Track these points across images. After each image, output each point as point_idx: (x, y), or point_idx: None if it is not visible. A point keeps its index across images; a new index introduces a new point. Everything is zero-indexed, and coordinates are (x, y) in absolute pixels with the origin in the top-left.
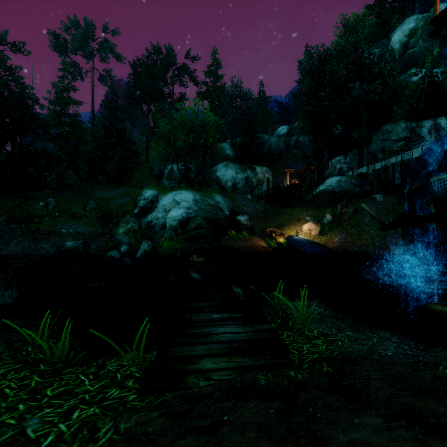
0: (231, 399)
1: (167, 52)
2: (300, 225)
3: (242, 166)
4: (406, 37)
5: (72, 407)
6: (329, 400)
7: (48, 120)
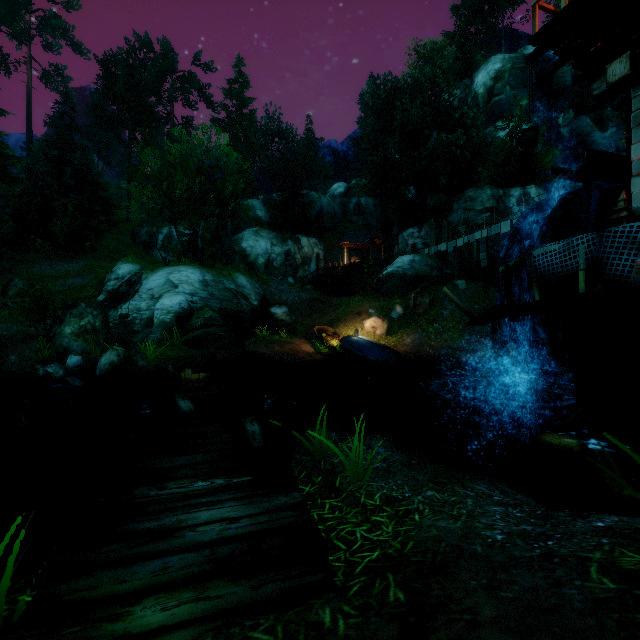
0: None
1: (163, 50)
2: (361, 321)
3: (280, 235)
4: (492, 80)
5: None
6: None
7: None
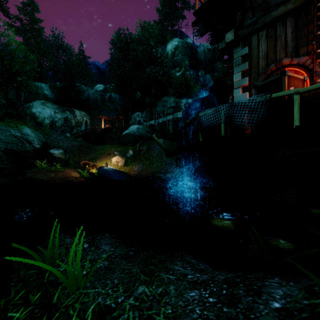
0: None
1: None
2: (110, 158)
3: (61, 107)
4: (174, 49)
5: None
6: None
7: None
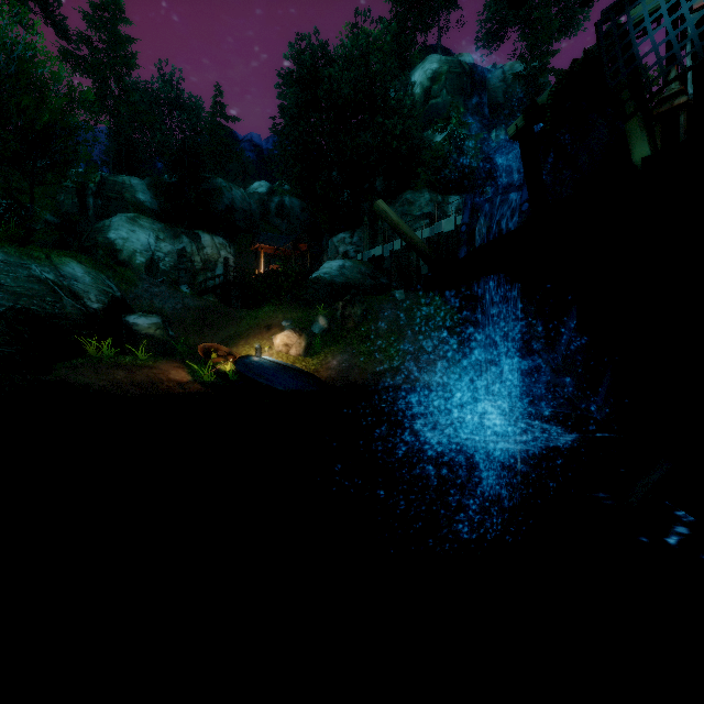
0: None
1: None
2: (270, 338)
3: (170, 228)
4: (429, 80)
5: None
6: None
7: None
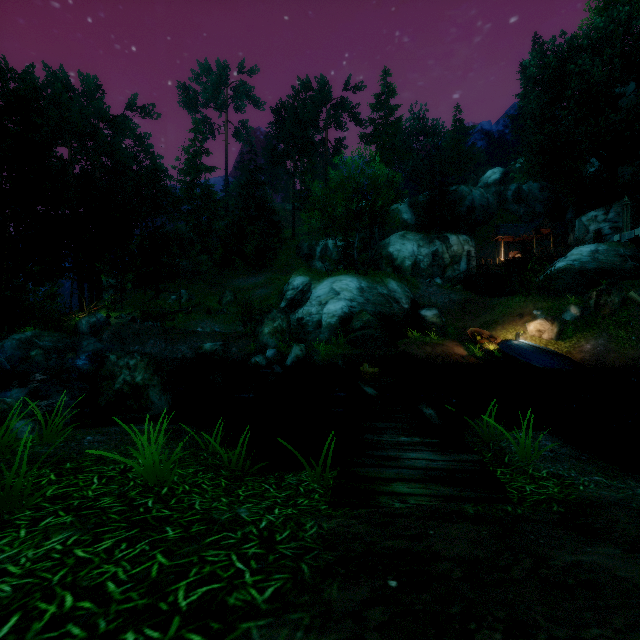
0: (435, 519)
1: (320, 85)
2: (523, 324)
3: (426, 236)
4: None
5: (270, 506)
6: (556, 532)
7: (181, 195)
